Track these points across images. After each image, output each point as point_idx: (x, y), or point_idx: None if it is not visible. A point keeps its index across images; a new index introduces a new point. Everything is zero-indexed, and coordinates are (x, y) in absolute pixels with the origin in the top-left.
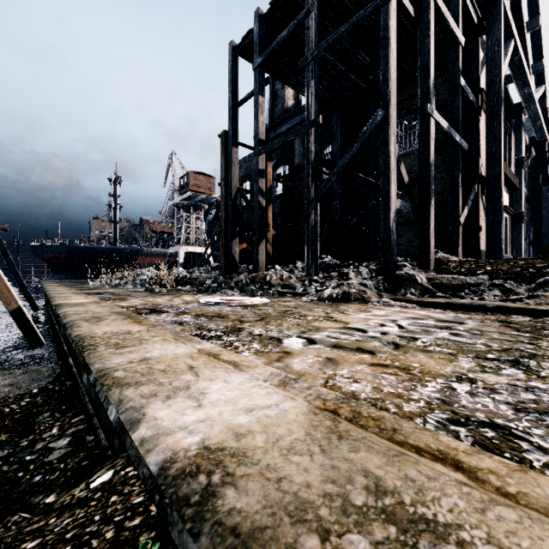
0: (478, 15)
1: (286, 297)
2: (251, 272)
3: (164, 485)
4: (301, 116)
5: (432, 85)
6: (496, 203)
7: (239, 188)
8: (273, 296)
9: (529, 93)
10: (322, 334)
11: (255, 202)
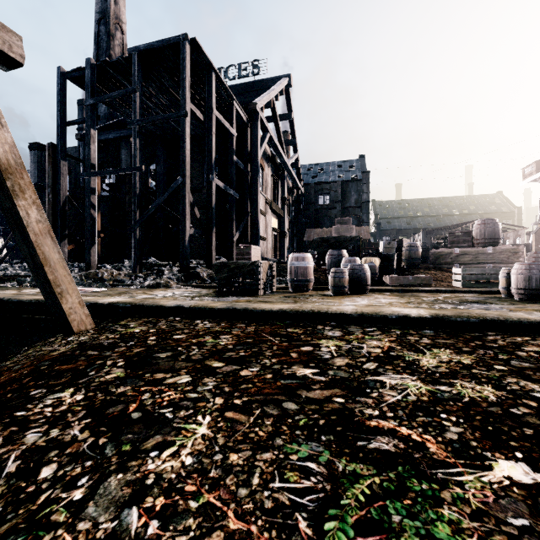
0: (247, 118)
1: (118, 287)
2: (81, 270)
3: (111, 303)
4: (128, 131)
5: (214, 163)
6: (256, 230)
7: (68, 196)
8: (107, 287)
9: (284, 161)
10: (139, 296)
11: (87, 213)
